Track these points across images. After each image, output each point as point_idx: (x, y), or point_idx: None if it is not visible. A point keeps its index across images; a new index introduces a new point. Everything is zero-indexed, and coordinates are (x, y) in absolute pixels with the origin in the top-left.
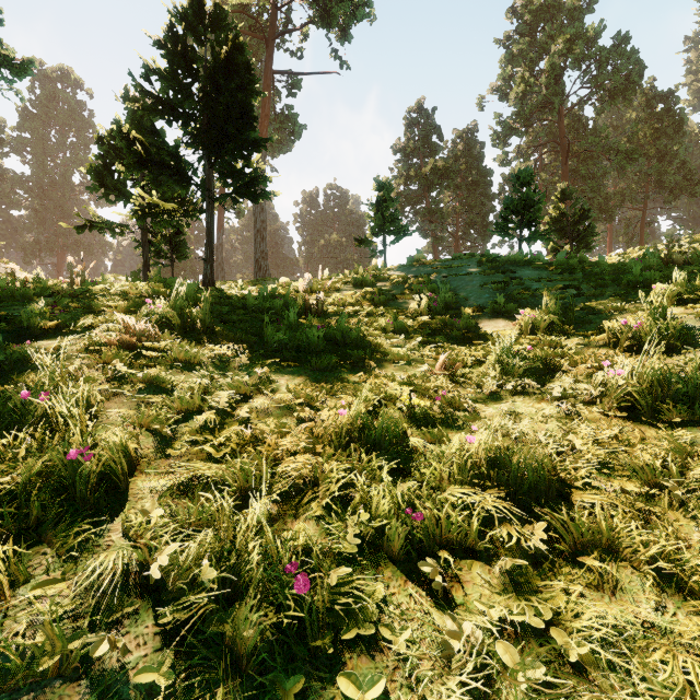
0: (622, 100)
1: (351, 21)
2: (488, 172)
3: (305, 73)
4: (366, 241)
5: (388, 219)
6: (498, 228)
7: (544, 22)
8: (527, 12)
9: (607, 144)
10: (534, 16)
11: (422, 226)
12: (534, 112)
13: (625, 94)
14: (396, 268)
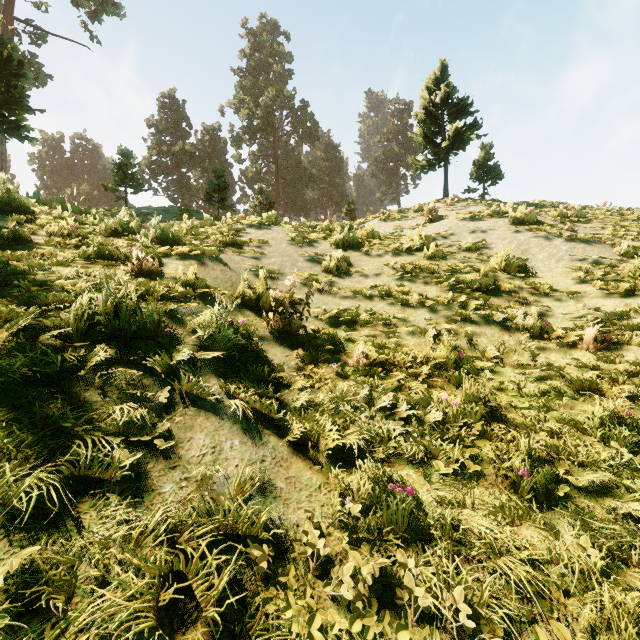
0: (310, 142)
1: (101, 11)
2: (230, 164)
3: (53, 34)
4: (112, 188)
5: (130, 177)
6: (206, 198)
7: (264, 71)
8: (252, 59)
9: (301, 167)
10: (257, 65)
11: (174, 194)
12: (256, 131)
13: (311, 139)
14: (133, 208)
